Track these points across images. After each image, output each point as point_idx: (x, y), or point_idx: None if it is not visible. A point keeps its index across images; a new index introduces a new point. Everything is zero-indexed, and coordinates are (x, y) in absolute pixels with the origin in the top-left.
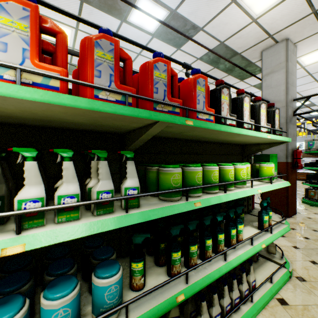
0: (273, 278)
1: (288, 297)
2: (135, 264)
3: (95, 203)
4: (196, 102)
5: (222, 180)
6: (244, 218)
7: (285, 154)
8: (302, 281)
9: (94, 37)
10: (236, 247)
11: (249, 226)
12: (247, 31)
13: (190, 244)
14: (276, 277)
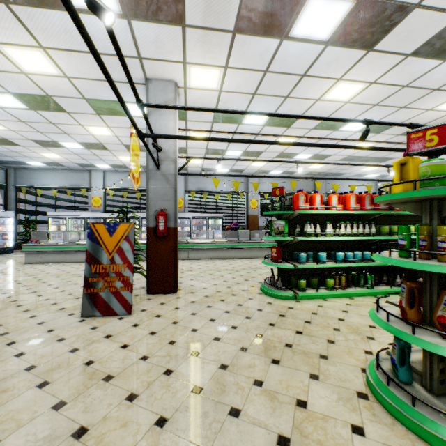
0: None
1: None
2: (373, 254)
3: (365, 234)
4: None
5: None
6: None
7: None
8: None
9: (365, 195)
10: None
11: None
12: None
13: None
14: None
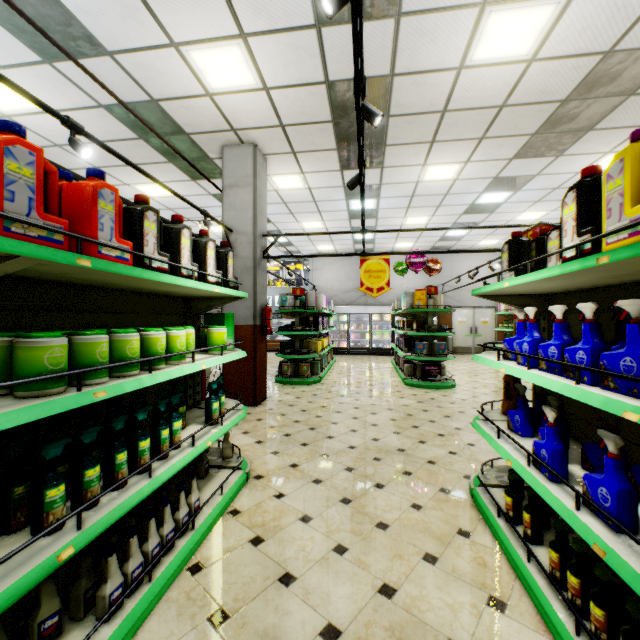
0: (226, 487)
1: (242, 504)
2: None
3: None
4: (98, 227)
5: (146, 354)
6: (189, 416)
7: (254, 313)
8: (260, 479)
9: None
10: (170, 456)
11: (194, 424)
12: (200, 105)
13: (85, 468)
14: (229, 485)
